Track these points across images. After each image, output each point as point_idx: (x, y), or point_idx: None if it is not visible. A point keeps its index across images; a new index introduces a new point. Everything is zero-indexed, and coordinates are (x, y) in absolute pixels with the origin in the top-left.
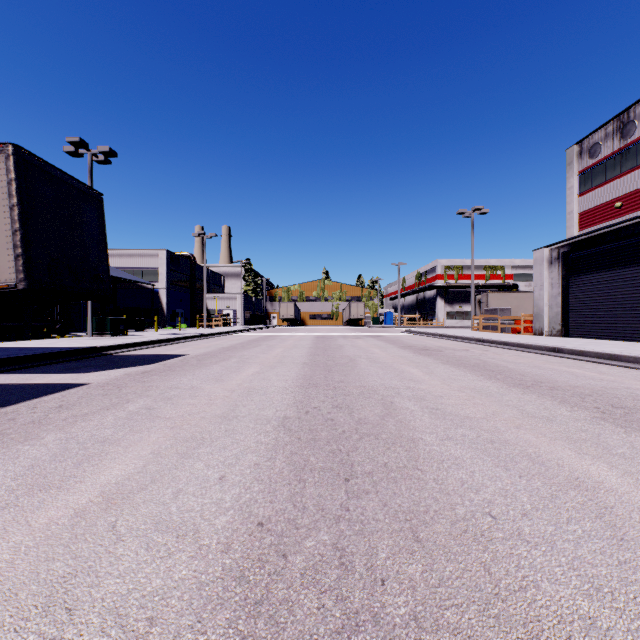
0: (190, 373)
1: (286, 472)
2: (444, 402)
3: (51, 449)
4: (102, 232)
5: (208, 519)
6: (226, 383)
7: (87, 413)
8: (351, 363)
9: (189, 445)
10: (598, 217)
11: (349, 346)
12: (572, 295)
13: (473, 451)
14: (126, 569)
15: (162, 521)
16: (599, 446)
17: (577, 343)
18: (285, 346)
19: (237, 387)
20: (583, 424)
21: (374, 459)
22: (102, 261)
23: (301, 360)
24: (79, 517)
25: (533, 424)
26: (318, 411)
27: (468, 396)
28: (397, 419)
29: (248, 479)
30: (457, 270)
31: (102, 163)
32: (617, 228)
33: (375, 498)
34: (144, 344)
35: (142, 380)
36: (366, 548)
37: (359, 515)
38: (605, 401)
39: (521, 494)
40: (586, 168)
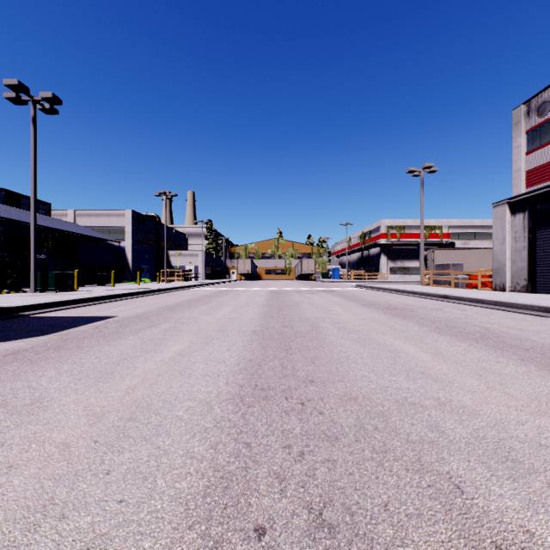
0: (78, 355)
1: None
2: None
3: None
4: None
5: None
6: (109, 386)
7: None
8: (315, 332)
9: None
10: (548, 174)
11: (306, 303)
12: (540, 249)
13: None
14: None
15: None
16: None
17: None
18: (236, 303)
19: (118, 401)
20: None
21: None
22: None
23: (250, 326)
24: None
25: None
26: None
27: None
28: None
29: None
30: (399, 229)
31: (48, 112)
32: None
33: None
34: (79, 302)
35: None
36: None
37: None
38: None
39: None
40: (534, 126)
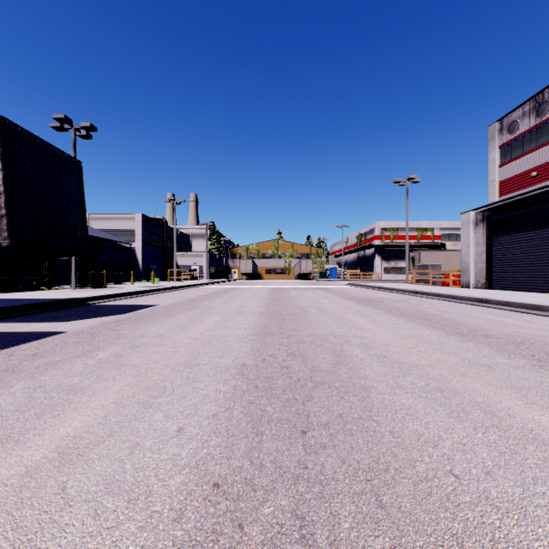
0: (158, 322)
1: (243, 423)
2: (390, 350)
3: (17, 398)
4: (81, 196)
5: (162, 479)
6: (190, 331)
7: (59, 361)
8: (303, 313)
9: (151, 394)
10: (516, 185)
11: (300, 297)
12: (495, 252)
13: (424, 400)
14: (68, 544)
15: (114, 481)
16: (544, 395)
17: (501, 295)
18: (244, 297)
19: (200, 335)
20: (523, 372)
21: (329, 409)
22: (81, 222)
23: (258, 310)
24: (30, 476)
25: (476, 372)
26: (274, 359)
27: (411, 344)
28: (348, 367)
29: (206, 431)
30: (393, 231)
31: (84, 137)
32: (536, 194)
33: (333, 453)
34: (120, 295)
35: (114, 328)
36: (327, 516)
37: (318, 474)
38: (538, 349)
39: (479, 449)
40: (506, 142)
